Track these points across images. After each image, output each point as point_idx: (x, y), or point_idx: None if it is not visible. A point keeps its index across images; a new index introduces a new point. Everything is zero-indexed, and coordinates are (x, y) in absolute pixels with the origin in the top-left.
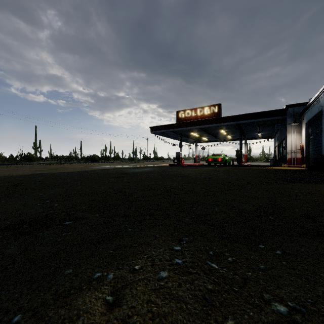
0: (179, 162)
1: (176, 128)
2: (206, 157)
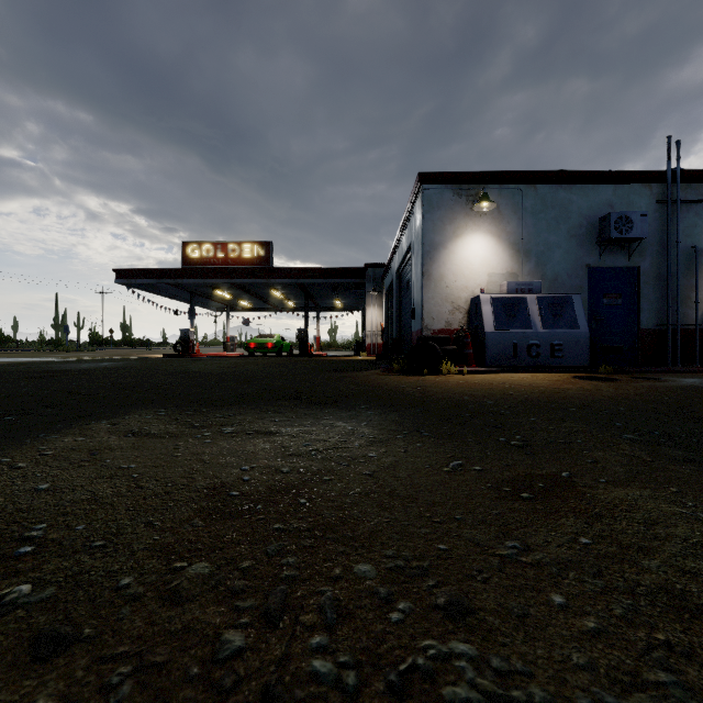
0: (188, 350)
1: (182, 279)
2: None
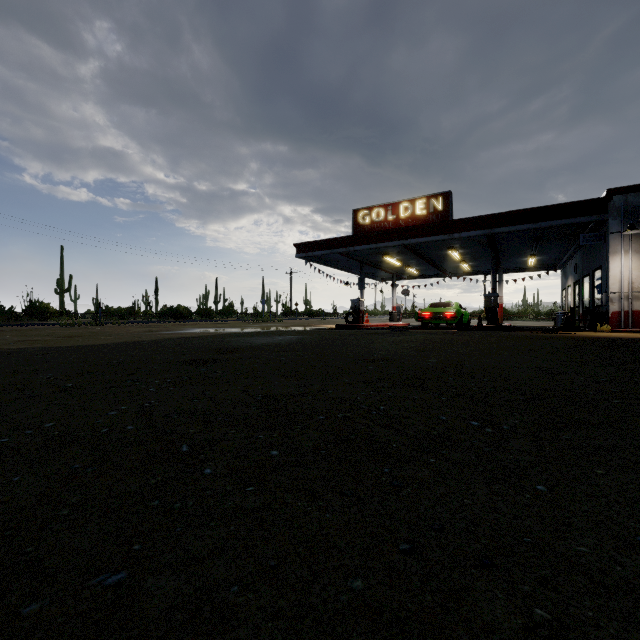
0: (358, 320)
1: (353, 247)
2: (412, 310)
